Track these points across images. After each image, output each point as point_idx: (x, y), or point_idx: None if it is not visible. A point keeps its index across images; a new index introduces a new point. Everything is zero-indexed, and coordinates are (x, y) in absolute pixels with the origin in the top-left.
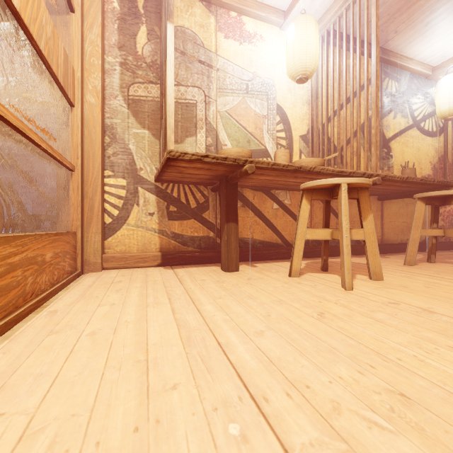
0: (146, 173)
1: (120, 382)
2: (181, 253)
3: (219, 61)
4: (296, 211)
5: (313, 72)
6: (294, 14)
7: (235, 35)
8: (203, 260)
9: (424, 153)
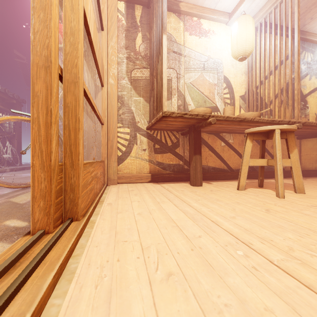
0: (141, 124)
1: (171, 233)
2: (163, 174)
3: (185, 51)
4: (237, 147)
5: (250, 53)
6: (236, 15)
7: (196, 32)
8: (176, 179)
9: None
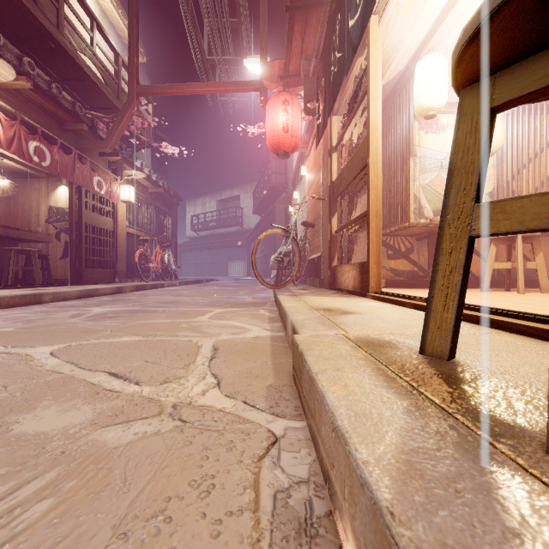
0: None
1: None
2: (397, 280)
3: (420, 151)
4: (483, 252)
5: (498, 150)
6: None
7: (432, 129)
8: (411, 286)
9: None
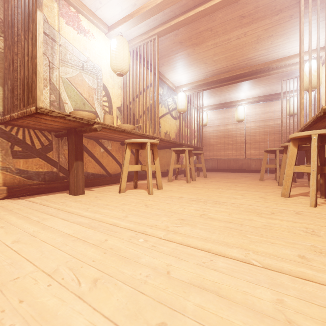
0: None
1: (75, 248)
2: (28, 185)
3: (61, 39)
4: (115, 154)
5: (126, 72)
6: (115, 32)
7: (74, 25)
8: (49, 190)
9: (172, 127)
